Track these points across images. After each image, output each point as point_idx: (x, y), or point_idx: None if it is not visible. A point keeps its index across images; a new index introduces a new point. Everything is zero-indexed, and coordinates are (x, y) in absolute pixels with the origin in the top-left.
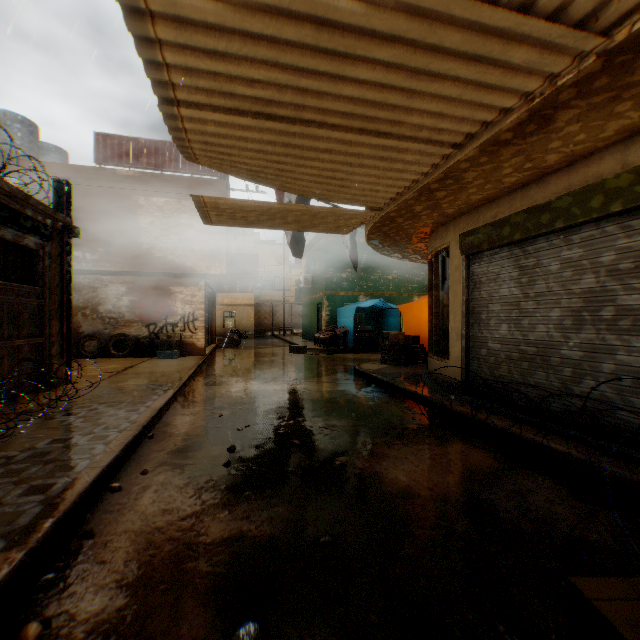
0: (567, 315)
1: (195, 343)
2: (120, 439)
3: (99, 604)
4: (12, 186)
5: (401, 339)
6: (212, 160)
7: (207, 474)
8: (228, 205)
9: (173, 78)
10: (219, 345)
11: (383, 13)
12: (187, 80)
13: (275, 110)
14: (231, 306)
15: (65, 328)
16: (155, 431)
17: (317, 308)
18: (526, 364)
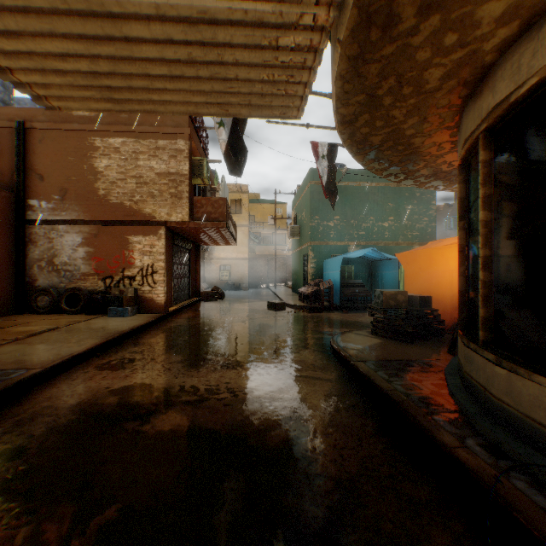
0: None
1: (154, 299)
2: None
3: None
4: None
5: (401, 301)
6: None
7: None
8: None
9: None
10: (202, 298)
11: None
12: None
13: None
14: (227, 260)
15: None
16: None
17: (303, 260)
18: None
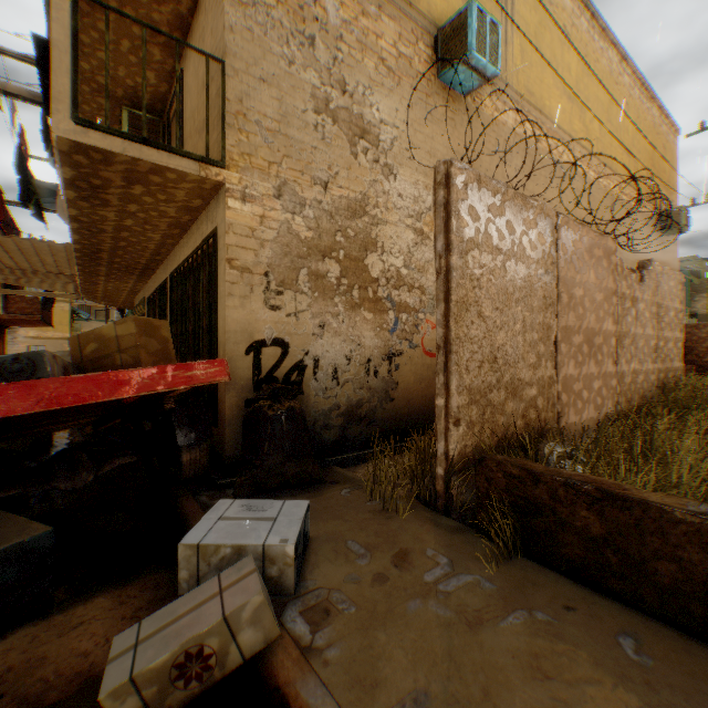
0: None
1: None
2: None
3: None
4: None
5: None
6: None
7: None
8: None
9: None
10: None
11: None
12: None
13: None
14: (40, 339)
15: None
16: None
17: None
18: None
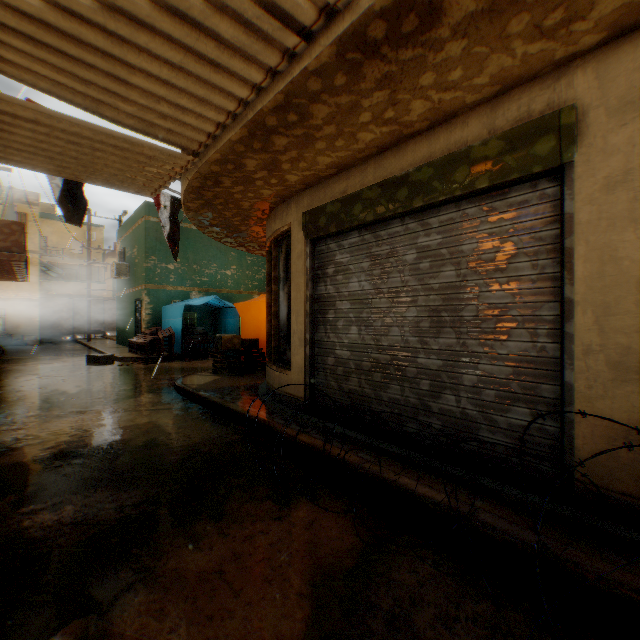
0: (426, 315)
1: None
2: None
3: None
4: None
5: (237, 343)
6: None
7: None
8: None
9: None
10: None
11: None
12: None
13: None
14: None
15: None
16: None
17: (135, 305)
18: (379, 375)
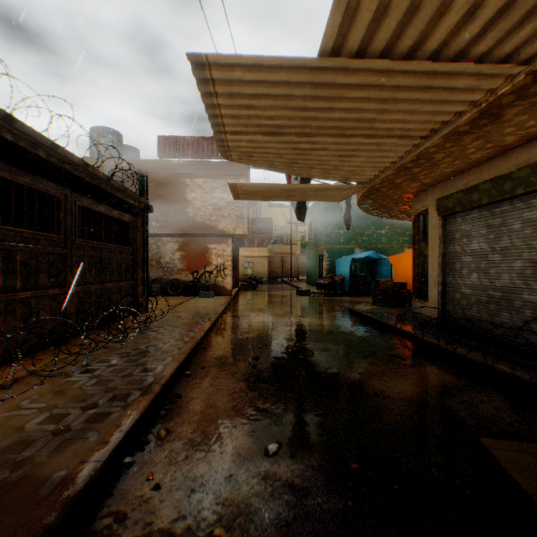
0: (527, 266)
1: (225, 286)
2: (186, 347)
3: (191, 428)
4: (118, 183)
5: (389, 285)
6: (243, 160)
7: (241, 372)
8: (252, 187)
9: (224, 120)
10: (241, 288)
11: (356, 74)
12: (232, 120)
13: (286, 129)
14: (250, 258)
15: (144, 275)
16: (205, 345)
17: (319, 259)
18: (492, 306)
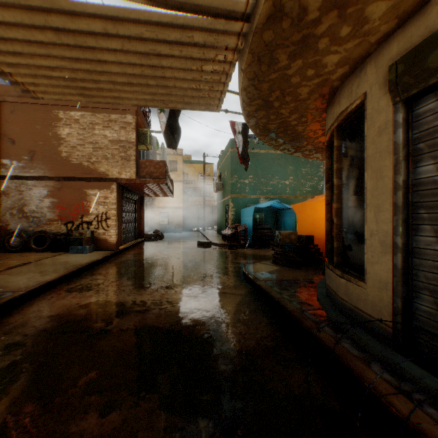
0: None
1: (108, 239)
2: None
3: None
4: None
5: (293, 239)
6: None
7: None
8: None
9: None
10: (145, 239)
11: None
12: None
13: None
14: (165, 208)
15: None
16: None
17: (225, 209)
18: None
